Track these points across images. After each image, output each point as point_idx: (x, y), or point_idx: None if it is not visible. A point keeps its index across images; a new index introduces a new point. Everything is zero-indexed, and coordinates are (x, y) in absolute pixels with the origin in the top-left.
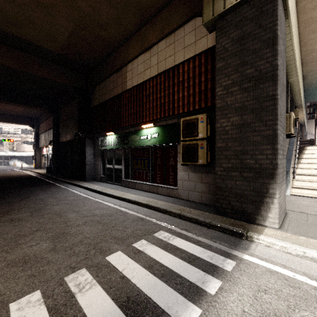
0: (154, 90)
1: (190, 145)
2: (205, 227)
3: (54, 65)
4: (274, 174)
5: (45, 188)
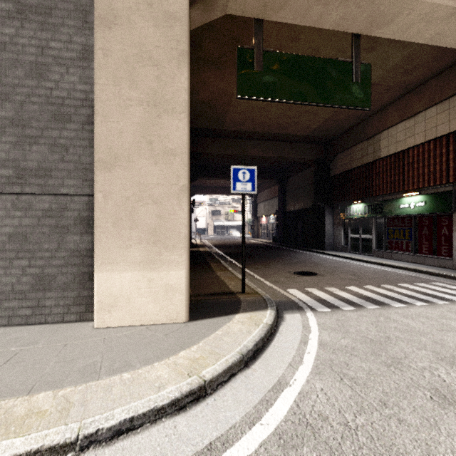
0: (420, 158)
1: None
2: None
3: (299, 144)
4: None
5: (295, 253)
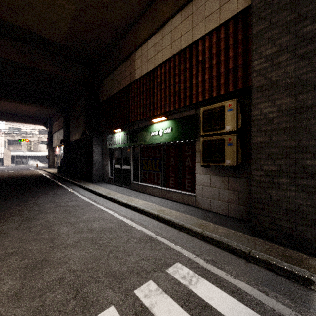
0: (167, 77)
1: (214, 141)
2: (241, 258)
3: (60, 58)
4: None
5: (49, 190)
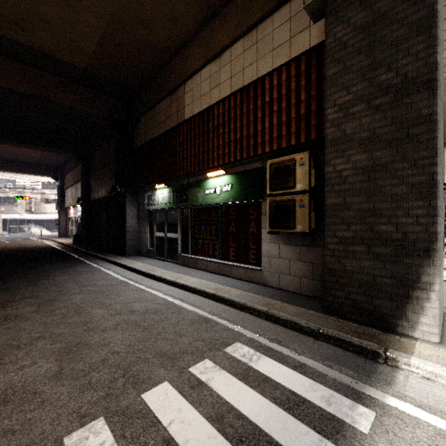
0: (226, 119)
1: (283, 203)
2: (310, 336)
3: (81, 87)
4: (431, 249)
5: (66, 266)
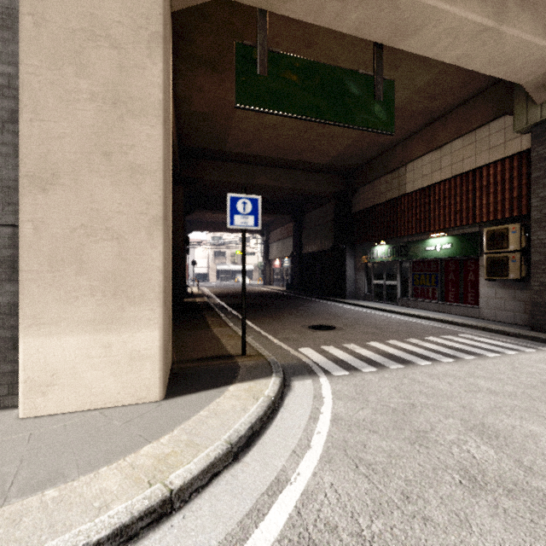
0: (446, 195)
1: (498, 258)
2: (513, 337)
3: (317, 174)
4: None
5: (312, 303)
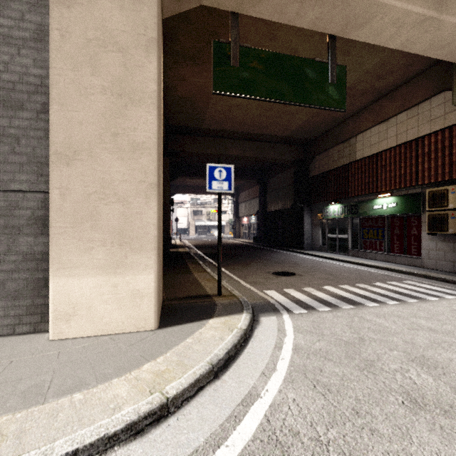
0: (392, 161)
1: (438, 215)
2: (452, 284)
3: (279, 145)
4: None
5: (275, 253)
